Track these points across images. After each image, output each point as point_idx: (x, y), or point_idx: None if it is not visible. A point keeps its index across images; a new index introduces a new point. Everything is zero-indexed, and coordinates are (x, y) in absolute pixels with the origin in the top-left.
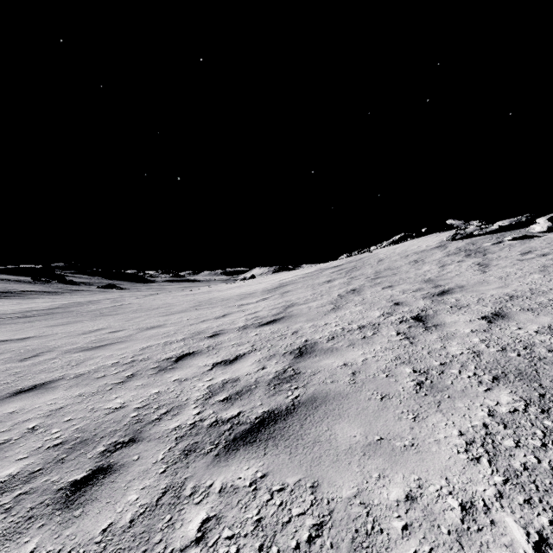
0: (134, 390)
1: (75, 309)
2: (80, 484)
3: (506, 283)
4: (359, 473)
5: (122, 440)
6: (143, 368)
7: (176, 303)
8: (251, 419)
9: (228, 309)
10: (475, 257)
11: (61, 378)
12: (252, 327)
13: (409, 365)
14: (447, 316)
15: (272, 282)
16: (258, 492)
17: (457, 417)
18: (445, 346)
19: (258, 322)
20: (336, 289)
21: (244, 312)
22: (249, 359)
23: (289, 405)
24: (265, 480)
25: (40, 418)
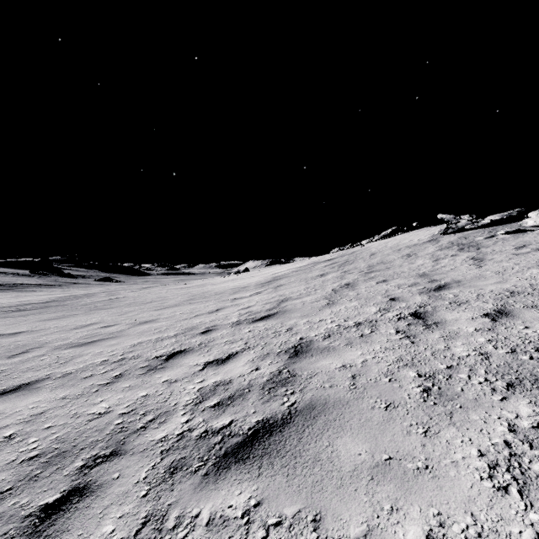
0: (121, 393)
1: (70, 303)
2: (51, 509)
3: (504, 278)
4: (367, 503)
5: (103, 453)
6: (132, 367)
7: (170, 297)
8: (243, 430)
9: (221, 303)
10: (469, 252)
11: (47, 377)
12: (246, 322)
13: (412, 368)
14: (447, 313)
15: (265, 275)
16: (252, 527)
17: (474, 433)
18: (449, 347)
19: (252, 318)
20: (330, 284)
21: (238, 306)
22: (242, 359)
23: (284, 414)
24: (260, 510)
25: (18, 424)
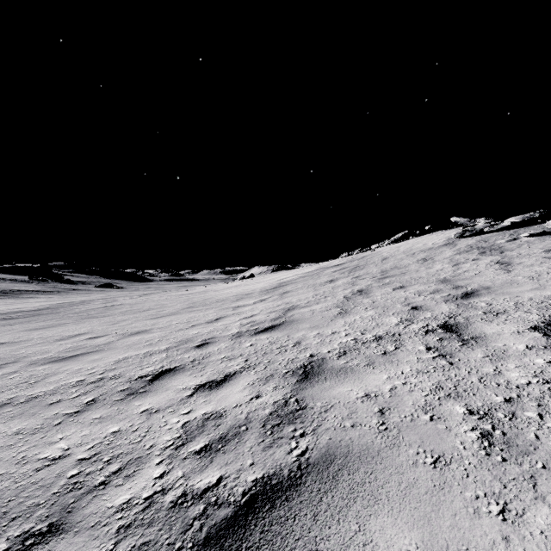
0: (87, 427)
1: (63, 310)
2: None
3: (541, 284)
4: None
5: (38, 527)
6: (110, 390)
7: (169, 304)
8: (235, 495)
9: (222, 312)
10: (492, 255)
11: (8, 402)
12: (247, 334)
13: (458, 401)
14: (484, 325)
15: (271, 281)
16: None
17: None
18: (500, 371)
19: (254, 329)
20: (341, 290)
21: (240, 315)
22: (240, 381)
23: (292, 469)
24: None
25: None
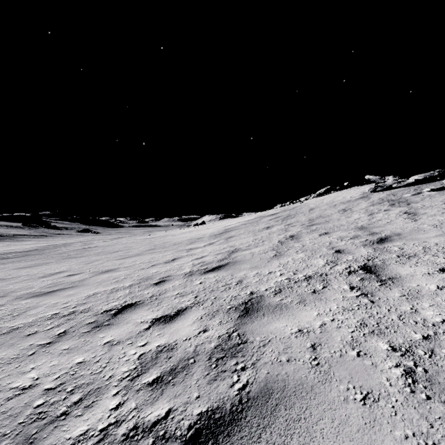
0: (56, 358)
1: (48, 251)
2: None
3: (444, 231)
4: None
5: None
6: (79, 323)
7: (135, 247)
8: (181, 429)
9: (178, 253)
10: (400, 207)
11: None
12: (197, 273)
13: (381, 338)
14: (399, 267)
15: (218, 227)
16: None
17: None
18: (416, 309)
19: (204, 268)
20: (276, 235)
21: (192, 256)
22: (190, 316)
23: (234, 403)
24: None
25: None
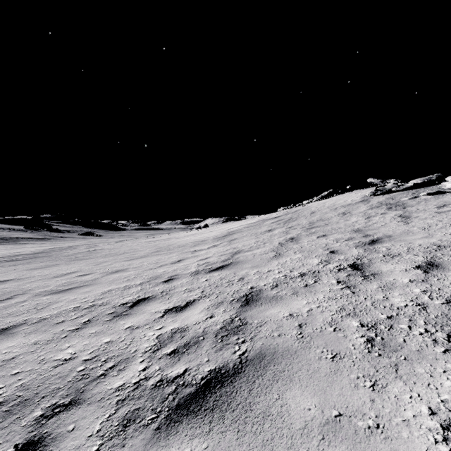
0: (87, 339)
1: (55, 254)
2: None
3: (430, 234)
4: None
5: (62, 401)
6: (100, 314)
7: (140, 249)
8: (196, 379)
9: (183, 255)
10: (396, 210)
11: (24, 322)
12: (203, 272)
13: (355, 318)
14: (382, 265)
15: (221, 230)
16: None
17: (421, 387)
18: (387, 297)
19: (208, 268)
20: (276, 238)
21: (197, 258)
22: (198, 306)
23: (236, 363)
24: None
25: None
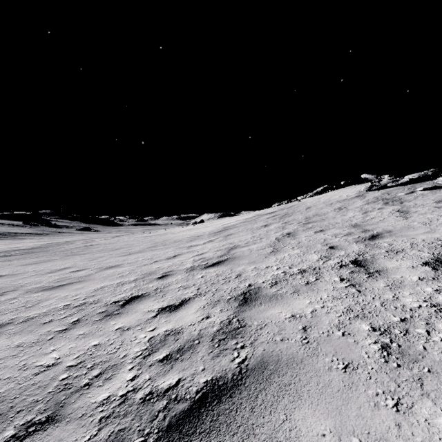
0: (73, 341)
1: (51, 249)
2: None
3: (432, 228)
4: None
5: (38, 418)
6: (91, 313)
7: (136, 244)
8: (190, 393)
9: (179, 250)
10: (393, 205)
11: (11, 322)
12: (199, 268)
13: (364, 321)
14: (386, 261)
15: (217, 226)
16: None
17: None
18: (397, 297)
19: (204, 264)
20: (273, 233)
21: (193, 253)
22: (193, 305)
23: (235, 373)
24: None
25: None
